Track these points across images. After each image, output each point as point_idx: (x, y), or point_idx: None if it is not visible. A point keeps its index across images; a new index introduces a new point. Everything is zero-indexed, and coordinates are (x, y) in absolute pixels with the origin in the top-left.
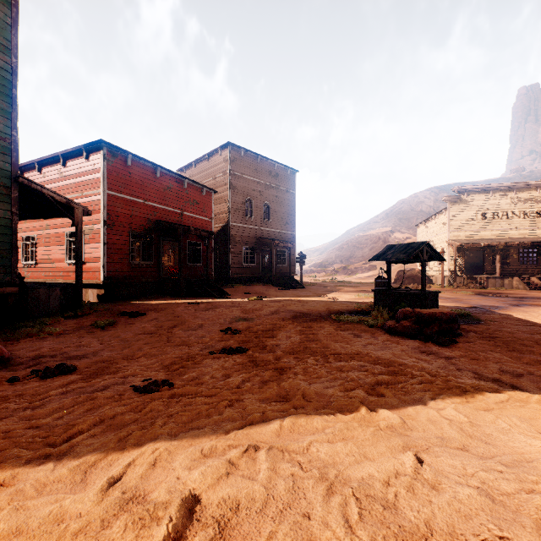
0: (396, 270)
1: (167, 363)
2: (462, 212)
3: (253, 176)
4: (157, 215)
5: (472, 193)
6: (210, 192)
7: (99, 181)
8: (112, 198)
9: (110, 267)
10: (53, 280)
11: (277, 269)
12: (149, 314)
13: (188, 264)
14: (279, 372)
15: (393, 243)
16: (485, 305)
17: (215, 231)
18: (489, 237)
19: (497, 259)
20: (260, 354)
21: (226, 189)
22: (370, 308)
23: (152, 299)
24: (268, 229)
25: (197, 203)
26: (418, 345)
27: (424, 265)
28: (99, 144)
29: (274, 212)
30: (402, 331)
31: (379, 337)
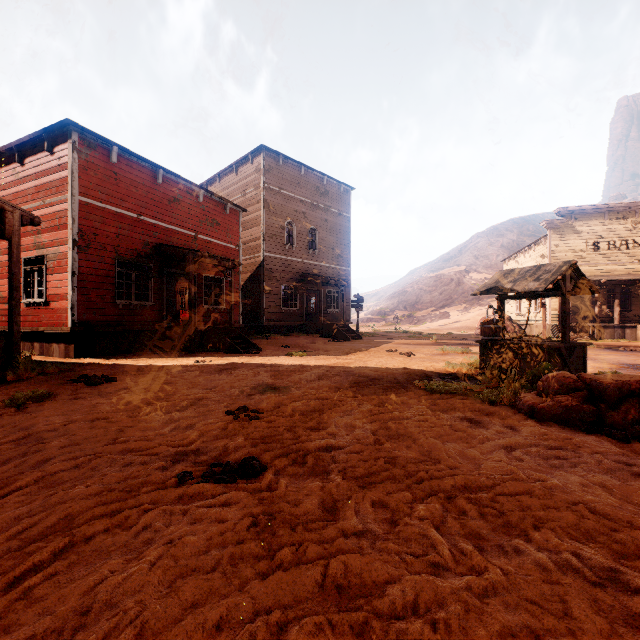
0: (475, 318)
1: (49, 524)
2: (568, 241)
3: (295, 192)
4: (159, 236)
5: (581, 217)
6: (236, 210)
7: (66, 182)
8: (86, 207)
9: (83, 308)
10: (6, 327)
11: (327, 315)
12: (122, 380)
13: (205, 306)
14: (342, 635)
15: (469, 284)
16: (634, 364)
17: (245, 264)
18: (603, 273)
19: (616, 302)
20: (292, 482)
21: (259, 208)
22: (469, 368)
23: (147, 355)
24: (315, 263)
25: (218, 223)
26: (620, 451)
27: (568, 300)
28: (66, 128)
29: (322, 241)
30: (563, 416)
31: (522, 429)
